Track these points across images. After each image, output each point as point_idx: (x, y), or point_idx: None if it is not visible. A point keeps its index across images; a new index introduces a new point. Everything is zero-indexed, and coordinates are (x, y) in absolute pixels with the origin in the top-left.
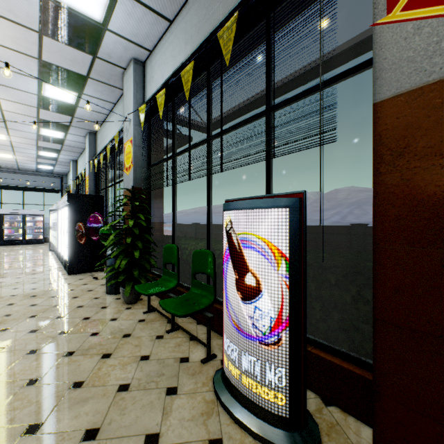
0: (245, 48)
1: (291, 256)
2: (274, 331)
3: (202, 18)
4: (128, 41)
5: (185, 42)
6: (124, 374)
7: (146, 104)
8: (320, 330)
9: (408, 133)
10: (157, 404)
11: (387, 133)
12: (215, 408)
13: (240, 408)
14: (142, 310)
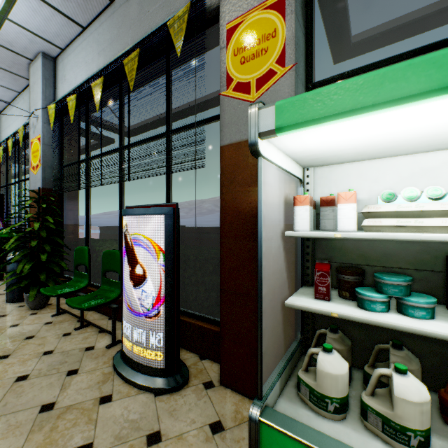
0: (154, 73)
1: (167, 250)
2: (155, 306)
3: (114, 37)
4: (35, 35)
5: (98, 53)
6: (24, 368)
7: (56, 104)
8: (204, 307)
9: (235, 169)
10: (57, 384)
11: (226, 167)
12: (111, 377)
13: (131, 371)
14: (50, 314)
